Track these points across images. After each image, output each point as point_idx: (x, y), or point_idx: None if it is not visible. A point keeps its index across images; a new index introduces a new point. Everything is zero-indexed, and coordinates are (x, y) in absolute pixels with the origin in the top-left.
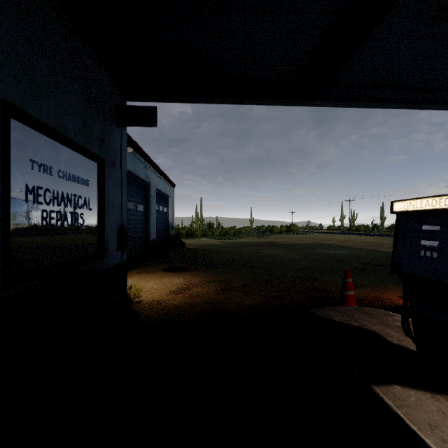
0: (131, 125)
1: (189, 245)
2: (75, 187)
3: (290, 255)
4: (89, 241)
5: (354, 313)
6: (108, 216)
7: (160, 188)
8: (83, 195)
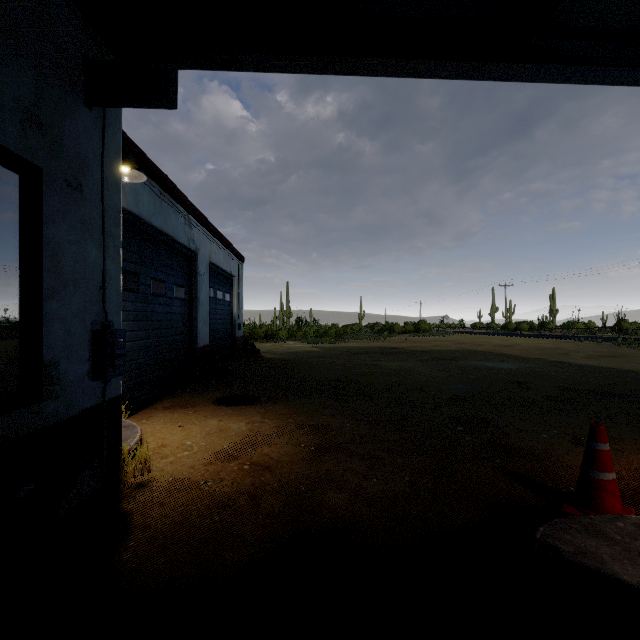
0: (120, 105)
1: (267, 352)
2: None
3: (430, 372)
4: None
5: None
6: (56, 303)
7: (218, 262)
8: None
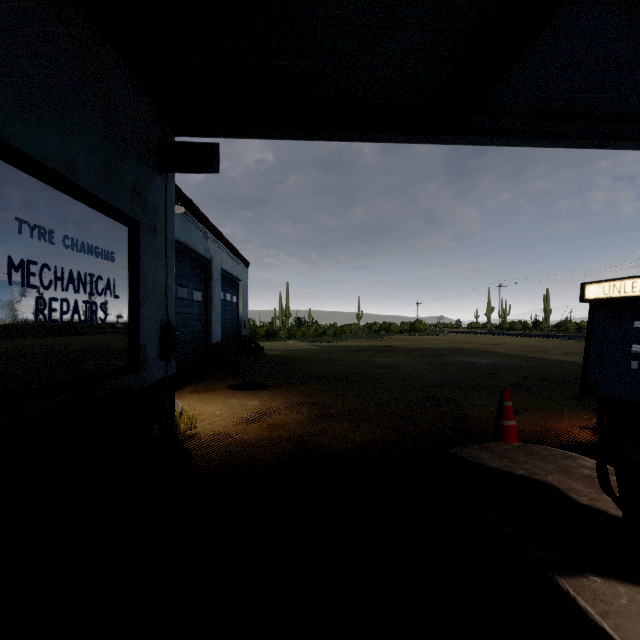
0: (181, 171)
1: (269, 350)
2: (93, 262)
3: (415, 366)
4: (114, 346)
5: (517, 455)
6: (145, 308)
7: (227, 268)
8: (105, 275)
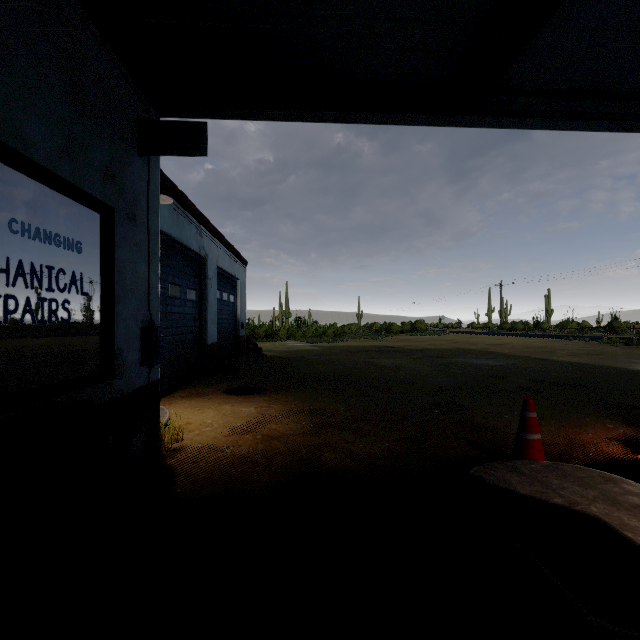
0: (164, 154)
1: (268, 351)
2: (52, 253)
3: (419, 368)
4: (82, 350)
5: (549, 477)
6: (121, 307)
7: (224, 266)
8: (69, 269)
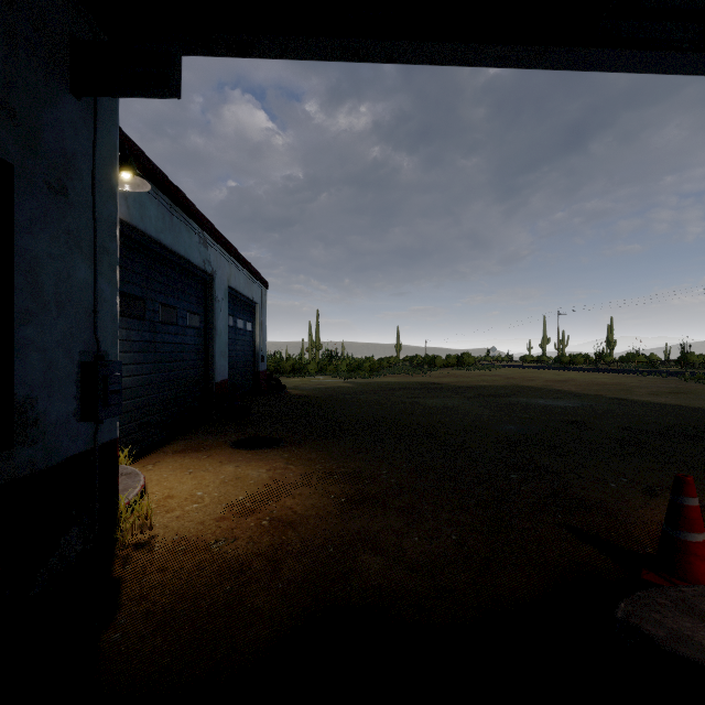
0: (114, 93)
1: (294, 388)
2: None
3: (476, 410)
4: None
5: None
6: (33, 329)
7: (238, 287)
8: None
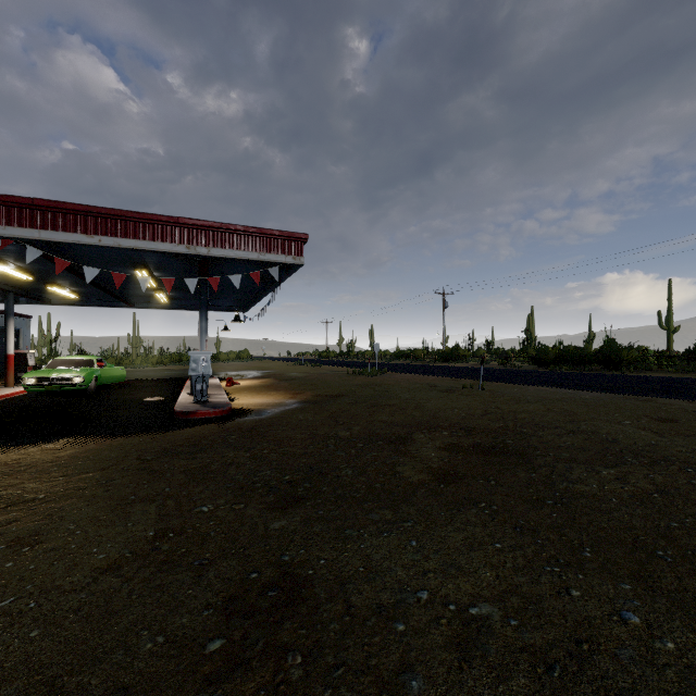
0: None
1: None
2: None
3: None
4: None
5: None
6: None
7: (2, 325)
8: None
